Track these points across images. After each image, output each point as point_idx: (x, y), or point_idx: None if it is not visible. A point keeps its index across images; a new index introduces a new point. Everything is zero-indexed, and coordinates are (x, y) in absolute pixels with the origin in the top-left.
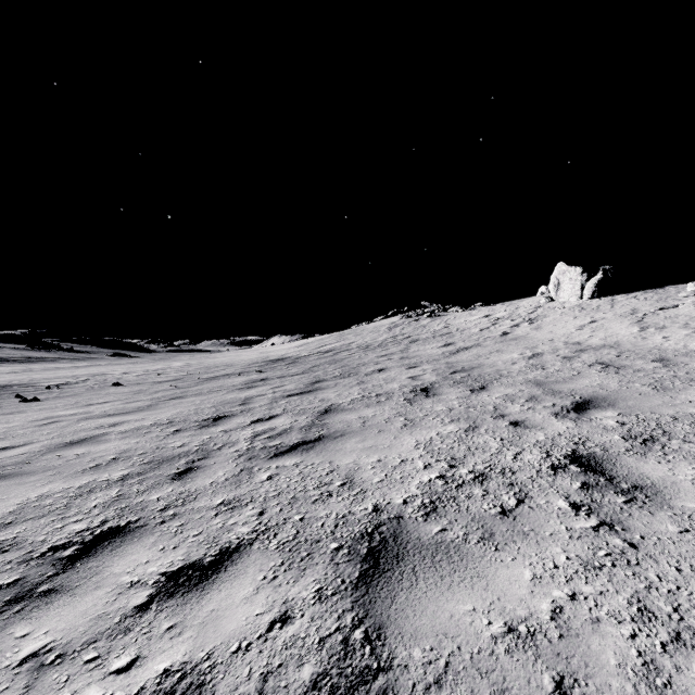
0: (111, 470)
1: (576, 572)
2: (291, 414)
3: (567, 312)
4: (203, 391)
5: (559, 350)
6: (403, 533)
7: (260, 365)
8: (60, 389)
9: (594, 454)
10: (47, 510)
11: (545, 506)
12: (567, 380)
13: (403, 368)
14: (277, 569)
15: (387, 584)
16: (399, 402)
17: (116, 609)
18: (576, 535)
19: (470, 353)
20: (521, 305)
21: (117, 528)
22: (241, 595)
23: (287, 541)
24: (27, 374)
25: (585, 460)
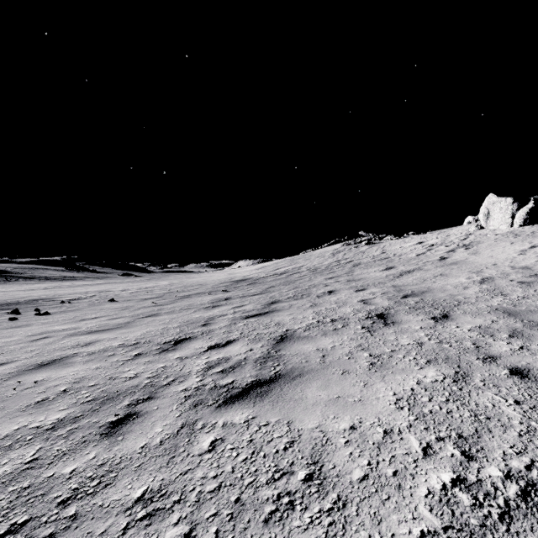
0: (51, 410)
1: None
2: (247, 340)
3: (501, 238)
4: (175, 309)
5: (510, 274)
6: None
7: (226, 285)
8: (70, 303)
9: None
10: None
11: None
12: None
13: (352, 291)
14: None
15: None
16: (357, 330)
17: None
18: None
19: (414, 276)
20: (451, 233)
21: None
22: None
23: None
24: (55, 290)
25: None
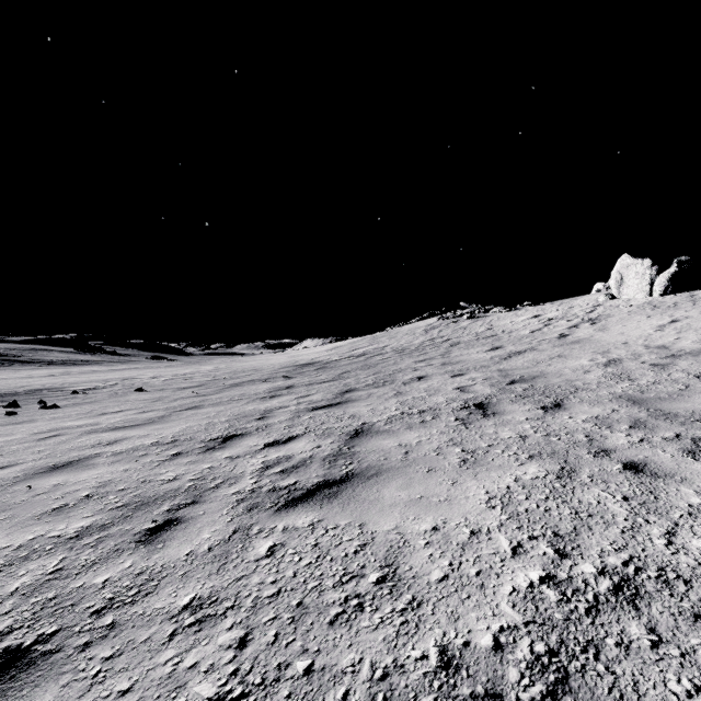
0: (72, 517)
1: None
2: (314, 435)
3: (636, 310)
4: (223, 400)
5: (642, 355)
6: None
7: (288, 370)
8: (85, 394)
9: None
10: None
11: None
12: (675, 397)
13: (447, 376)
14: None
15: None
16: (449, 423)
17: None
18: None
19: (525, 358)
20: (576, 304)
21: (14, 652)
22: None
23: None
24: (63, 377)
25: None
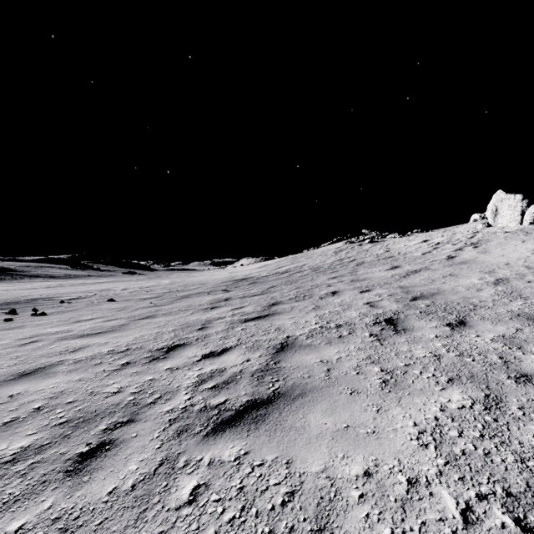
0: (17, 434)
1: None
2: (244, 348)
3: (511, 236)
4: (173, 310)
5: (526, 275)
6: None
7: (227, 284)
8: (69, 303)
9: None
10: None
11: None
12: None
13: (356, 292)
14: None
15: None
16: (364, 338)
17: None
18: None
19: (422, 277)
20: (458, 231)
21: None
22: None
23: None
24: (57, 288)
25: None
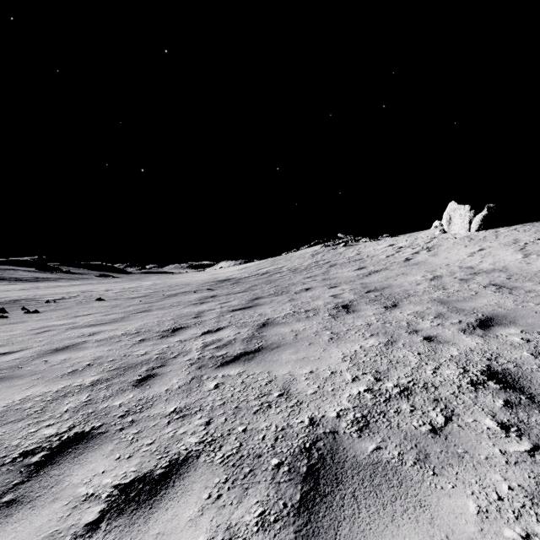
0: (84, 376)
1: (523, 507)
2: (235, 326)
3: (458, 241)
4: (165, 306)
5: (456, 273)
6: (339, 450)
7: (210, 284)
8: (56, 303)
9: (509, 370)
10: (26, 414)
11: (474, 425)
12: (467, 299)
13: (325, 288)
14: (221, 486)
15: (328, 511)
16: (324, 317)
17: (68, 527)
18: (512, 460)
19: (380, 275)
20: (419, 236)
21: (82, 434)
22: (186, 516)
23: (231, 454)
24: (33, 290)
25: (502, 377)
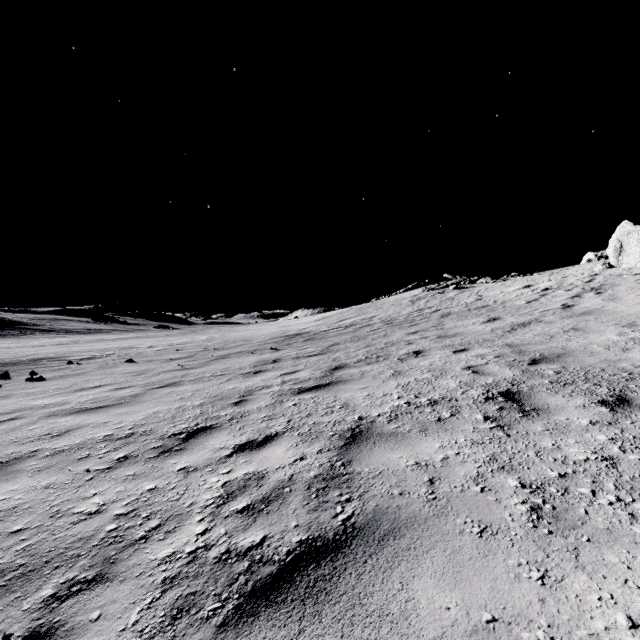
0: None
1: None
2: (297, 435)
3: None
4: (205, 375)
5: None
6: None
7: (276, 341)
8: (78, 365)
9: None
10: None
11: None
12: None
13: (448, 351)
14: None
15: None
16: (478, 424)
17: None
18: None
19: (534, 331)
20: (569, 274)
21: None
22: None
23: None
24: (69, 346)
25: None
